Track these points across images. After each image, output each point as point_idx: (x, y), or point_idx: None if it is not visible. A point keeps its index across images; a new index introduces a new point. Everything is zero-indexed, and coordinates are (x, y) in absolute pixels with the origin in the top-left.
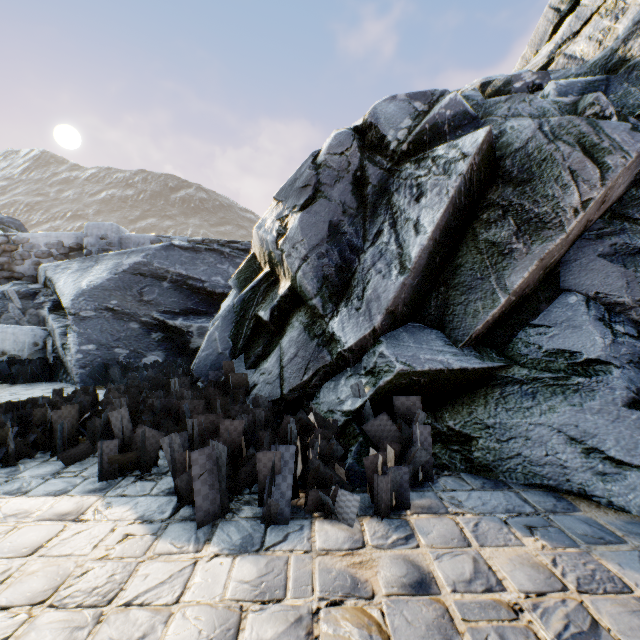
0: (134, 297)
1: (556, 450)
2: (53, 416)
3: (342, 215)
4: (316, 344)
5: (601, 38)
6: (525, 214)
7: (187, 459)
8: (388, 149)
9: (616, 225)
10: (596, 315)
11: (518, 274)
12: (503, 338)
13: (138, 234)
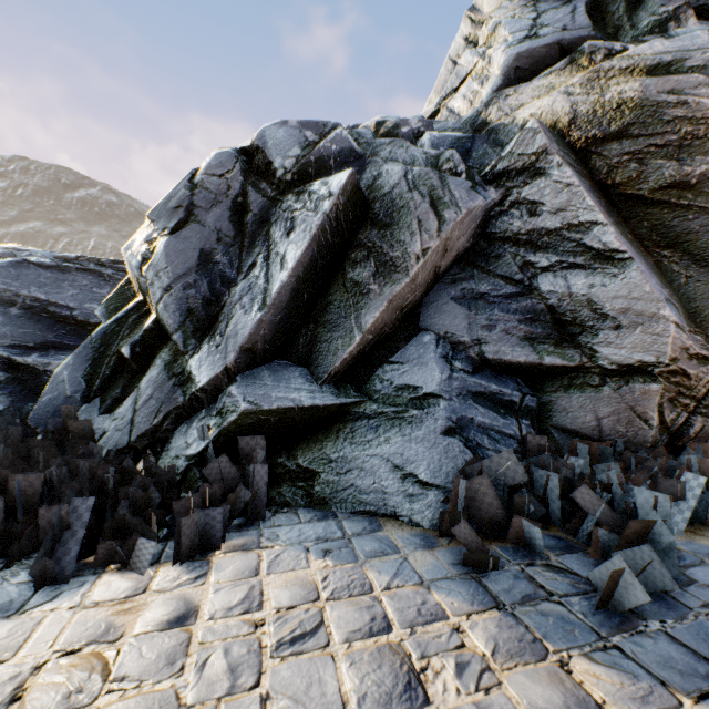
0: None
1: (382, 478)
2: None
3: (216, 243)
4: (173, 384)
5: (472, 99)
6: (383, 257)
7: None
8: (275, 176)
9: (468, 272)
10: (442, 353)
11: (371, 314)
12: (364, 375)
13: None
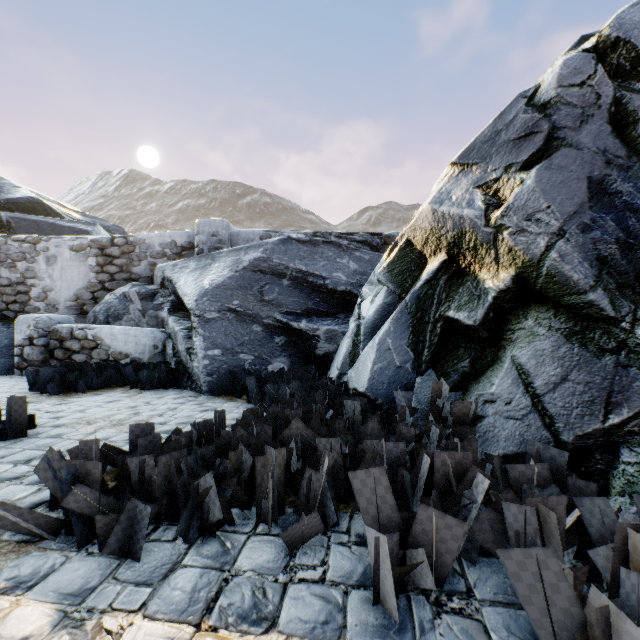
0: (255, 297)
1: None
2: (255, 464)
3: (605, 167)
4: (615, 364)
5: None
6: None
7: (611, 621)
8: None
9: None
10: None
11: None
12: None
13: (247, 230)
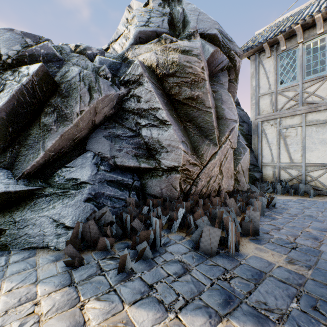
0: None
1: (45, 227)
2: None
3: None
4: None
5: (122, 46)
6: (62, 112)
7: None
8: (1, 59)
9: (113, 124)
10: (95, 162)
11: (51, 141)
12: (49, 173)
13: None
